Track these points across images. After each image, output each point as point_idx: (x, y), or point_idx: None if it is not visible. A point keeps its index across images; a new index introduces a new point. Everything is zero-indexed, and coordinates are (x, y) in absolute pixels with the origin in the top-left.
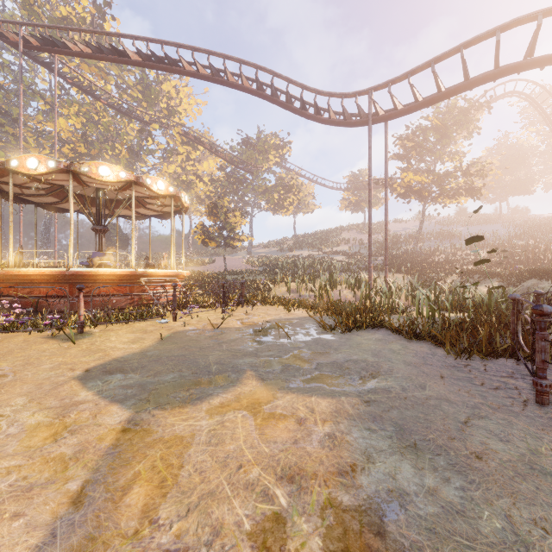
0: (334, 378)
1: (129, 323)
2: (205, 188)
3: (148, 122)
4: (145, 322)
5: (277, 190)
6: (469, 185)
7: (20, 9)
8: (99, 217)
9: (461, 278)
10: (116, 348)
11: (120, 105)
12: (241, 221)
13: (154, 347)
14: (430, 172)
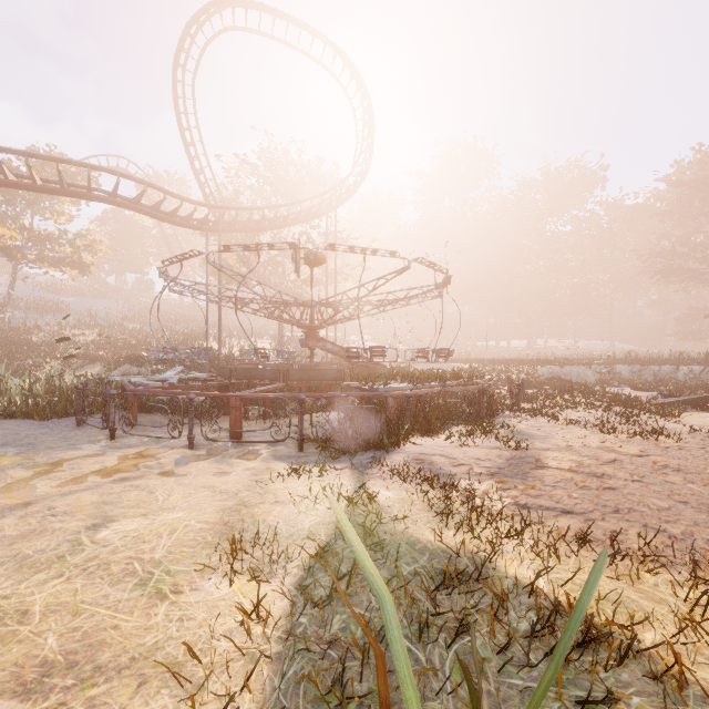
0: None
1: None
2: None
3: None
4: None
5: None
6: (77, 258)
7: None
8: None
9: (63, 363)
10: None
11: None
12: None
13: None
14: (26, 229)
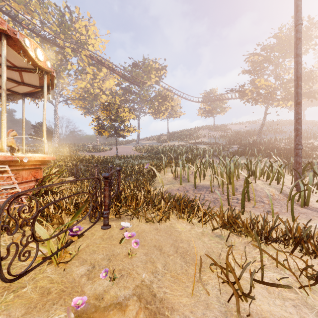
0: None
1: None
2: (107, 99)
3: (63, 46)
4: None
5: (157, 99)
6: (308, 88)
7: None
8: None
9: None
10: None
11: (39, 31)
12: (129, 115)
13: None
14: (278, 78)
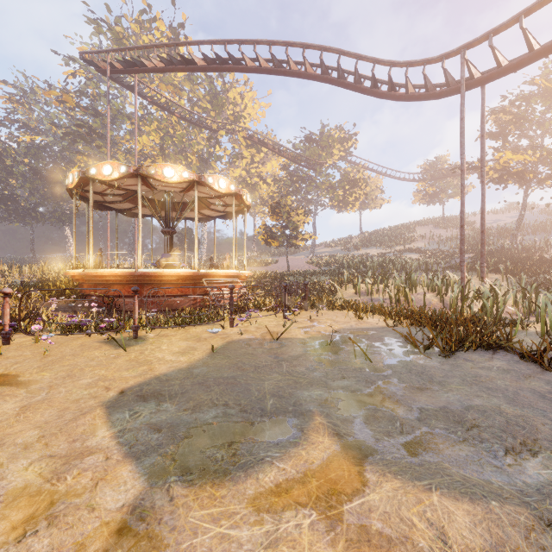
0: (456, 444)
1: (186, 328)
2: (269, 189)
3: (216, 129)
4: (201, 326)
5: (341, 185)
6: None
7: (113, 45)
8: (168, 220)
9: None
10: (163, 361)
11: (191, 117)
12: (303, 219)
13: (204, 361)
14: (537, 147)
